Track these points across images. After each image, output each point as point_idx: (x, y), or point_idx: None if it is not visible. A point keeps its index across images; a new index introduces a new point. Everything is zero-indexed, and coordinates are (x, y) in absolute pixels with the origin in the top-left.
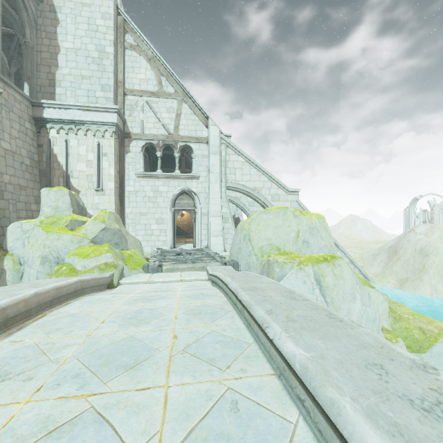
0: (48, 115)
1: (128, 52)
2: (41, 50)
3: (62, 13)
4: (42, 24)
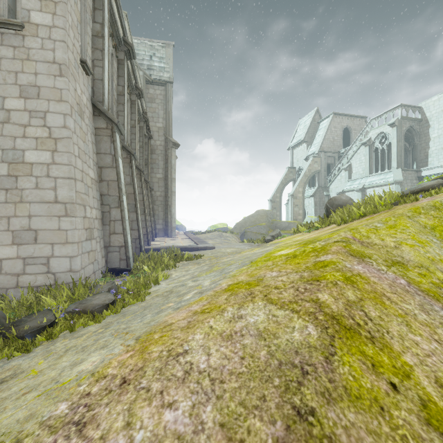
0: (423, 174)
1: None
2: (421, 143)
3: (431, 121)
4: (421, 131)
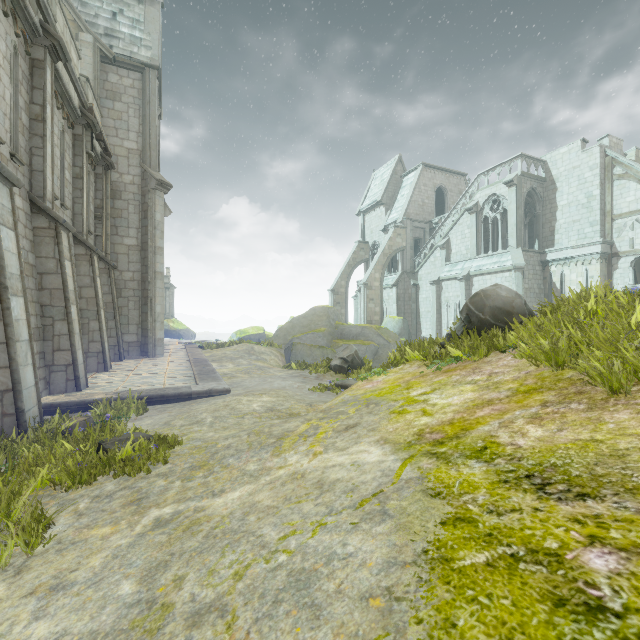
0: (549, 258)
1: (616, 183)
2: (545, 213)
3: (559, 182)
4: (546, 196)
